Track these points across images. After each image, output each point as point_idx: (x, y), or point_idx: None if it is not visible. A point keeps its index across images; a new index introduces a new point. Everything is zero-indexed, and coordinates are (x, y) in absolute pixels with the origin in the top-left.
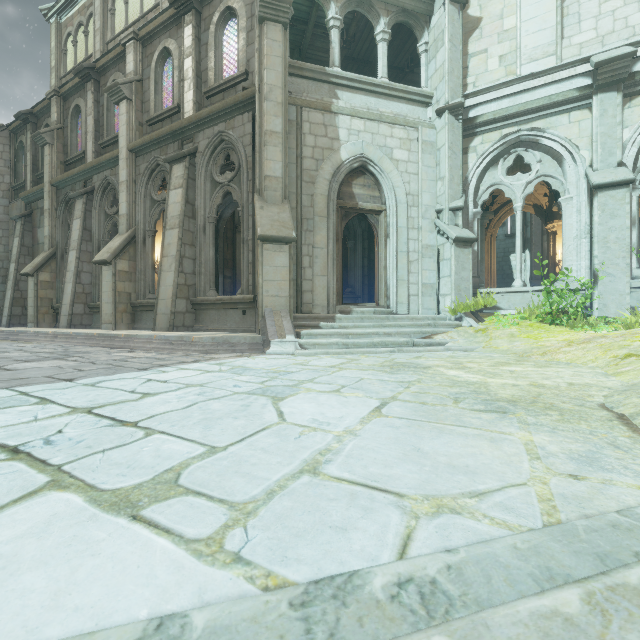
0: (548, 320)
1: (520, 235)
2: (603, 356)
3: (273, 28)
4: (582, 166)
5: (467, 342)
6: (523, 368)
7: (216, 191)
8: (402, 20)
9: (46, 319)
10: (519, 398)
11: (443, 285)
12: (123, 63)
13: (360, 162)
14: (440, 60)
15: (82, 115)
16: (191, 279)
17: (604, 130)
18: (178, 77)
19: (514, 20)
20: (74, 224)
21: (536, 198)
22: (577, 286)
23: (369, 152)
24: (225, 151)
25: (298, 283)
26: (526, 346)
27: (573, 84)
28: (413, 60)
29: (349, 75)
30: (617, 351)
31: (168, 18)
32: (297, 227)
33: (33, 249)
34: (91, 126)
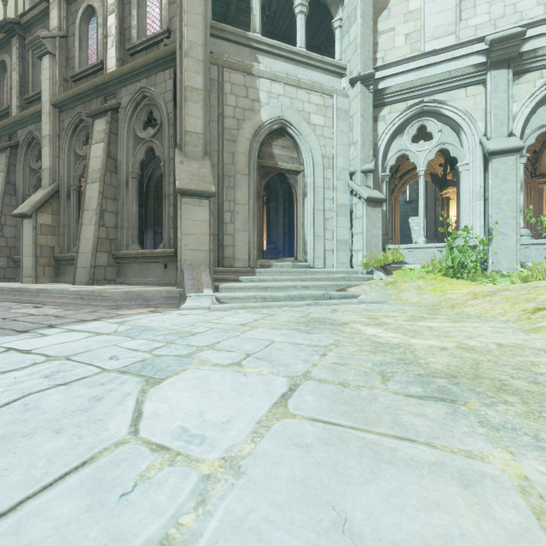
0: (450, 274)
1: (423, 197)
2: (512, 309)
3: None
4: (477, 136)
5: (378, 294)
6: (440, 323)
7: (139, 147)
8: None
9: None
10: (457, 370)
11: (356, 241)
12: (48, 20)
13: (280, 124)
14: (353, 34)
15: (8, 70)
16: (113, 233)
17: (496, 103)
18: (102, 34)
19: (418, 2)
20: None
21: (433, 168)
22: (473, 243)
23: (288, 115)
24: (148, 107)
25: (219, 238)
26: (434, 299)
27: (470, 61)
28: (328, 40)
29: (269, 41)
30: (525, 304)
31: None
32: (218, 183)
33: None
34: (16, 81)
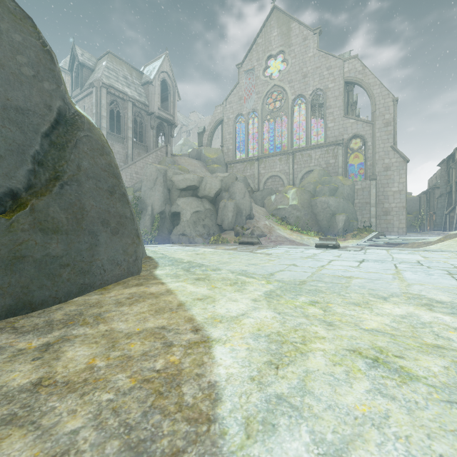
0: None
1: None
2: None
3: None
4: None
5: None
6: None
7: None
8: None
9: (452, 229)
10: None
11: None
12: None
13: None
14: None
15: None
16: None
17: None
18: None
19: None
20: None
21: None
22: None
23: None
24: None
25: None
26: None
27: None
28: None
29: None
30: None
31: None
32: None
33: (451, 204)
34: None
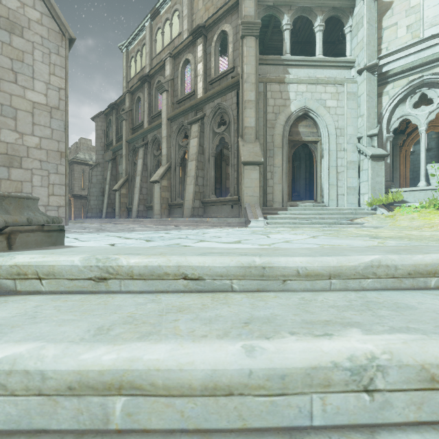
0: None
1: (424, 150)
2: None
3: (249, 40)
4: None
5: (378, 223)
6: (409, 231)
7: (215, 138)
8: (333, 14)
9: (124, 214)
10: (392, 236)
11: (362, 187)
12: (163, 70)
13: (303, 111)
14: (360, 37)
15: (141, 102)
16: (202, 189)
17: None
18: (194, 75)
19: None
20: (138, 162)
21: None
22: None
23: (309, 104)
24: (221, 114)
25: (264, 188)
26: (420, 223)
27: None
28: (342, 35)
29: (296, 58)
30: None
31: (188, 42)
32: (263, 155)
33: (116, 177)
34: (146, 107)
